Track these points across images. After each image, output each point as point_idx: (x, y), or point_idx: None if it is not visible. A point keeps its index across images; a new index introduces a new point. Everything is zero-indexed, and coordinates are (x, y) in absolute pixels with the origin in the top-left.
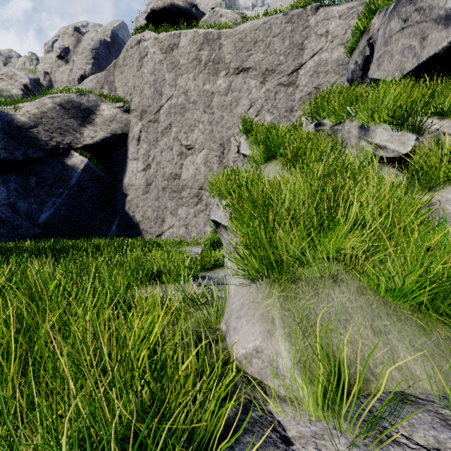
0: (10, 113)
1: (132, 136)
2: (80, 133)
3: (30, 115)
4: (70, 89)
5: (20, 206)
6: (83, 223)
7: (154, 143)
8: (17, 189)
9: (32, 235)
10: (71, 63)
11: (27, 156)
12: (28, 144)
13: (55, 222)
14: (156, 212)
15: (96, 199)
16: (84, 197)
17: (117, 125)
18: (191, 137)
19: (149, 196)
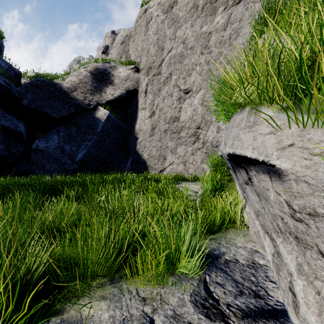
0: (59, 82)
1: (141, 90)
2: (104, 92)
3: (72, 82)
4: (96, 59)
5: (65, 148)
6: (107, 160)
7: (157, 93)
8: (64, 137)
9: (73, 170)
10: (109, 55)
11: (70, 112)
12: (70, 104)
13: (87, 160)
14: (159, 151)
15: (116, 142)
16: (107, 141)
17: (130, 83)
18: (188, 80)
19: (154, 138)
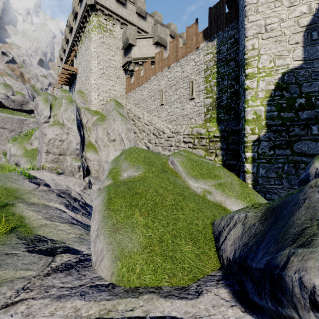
0: None
1: None
2: None
3: None
4: None
5: None
6: None
7: None
8: None
9: None
10: None
11: None
12: None
13: None
14: None
15: None
16: None
17: None
18: None
19: None
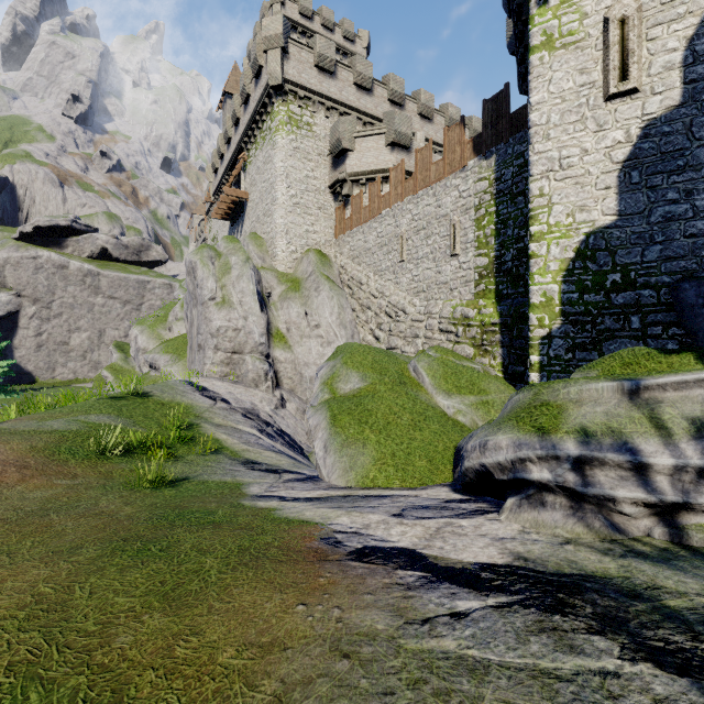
0: None
1: (25, 314)
2: None
3: None
4: None
5: None
6: None
7: (47, 321)
8: None
9: None
10: None
11: None
12: None
13: None
14: (48, 364)
15: None
16: None
17: (12, 306)
18: (79, 323)
19: (41, 354)
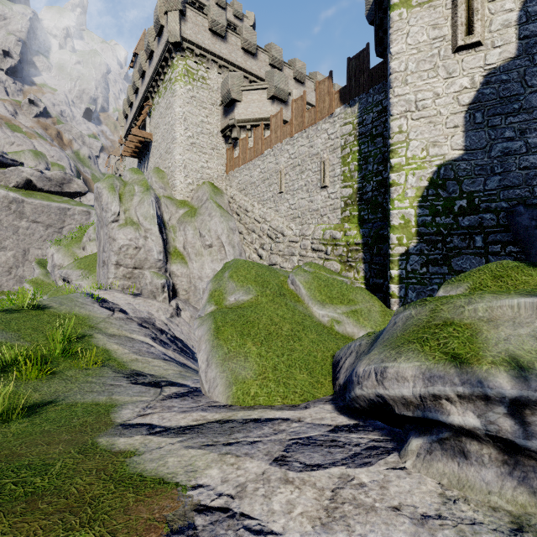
0: None
1: None
2: None
3: None
4: None
5: None
6: None
7: None
8: None
9: None
10: None
11: None
12: None
13: None
14: None
15: None
16: None
17: None
18: (4, 243)
19: None
